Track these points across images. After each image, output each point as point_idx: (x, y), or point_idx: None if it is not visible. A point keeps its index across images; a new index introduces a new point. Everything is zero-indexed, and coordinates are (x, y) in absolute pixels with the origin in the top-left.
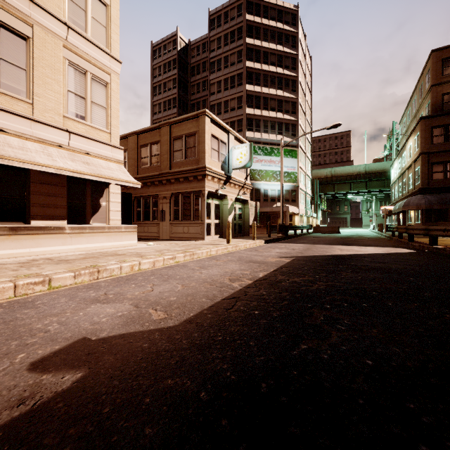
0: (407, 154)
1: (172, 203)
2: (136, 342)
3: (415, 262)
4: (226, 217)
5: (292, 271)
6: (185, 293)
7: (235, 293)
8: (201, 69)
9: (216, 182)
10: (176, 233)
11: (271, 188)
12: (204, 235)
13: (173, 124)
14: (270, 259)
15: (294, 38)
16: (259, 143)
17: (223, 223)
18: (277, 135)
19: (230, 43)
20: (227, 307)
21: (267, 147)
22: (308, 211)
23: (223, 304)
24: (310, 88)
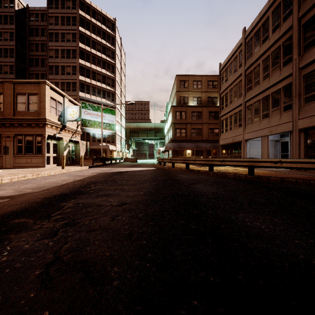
0: (169, 122)
1: (16, 141)
2: (24, 194)
3: (147, 172)
4: (62, 152)
5: (94, 177)
6: (39, 186)
7: (63, 184)
8: (40, 33)
9: (54, 129)
10: (20, 163)
11: (98, 132)
12: (44, 164)
13: (16, 83)
14: (86, 174)
15: (113, 39)
16: (89, 101)
17: (60, 156)
18: (102, 98)
19: (67, 25)
20: (59, 187)
21: (95, 105)
22: (123, 148)
23: (57, 186)
24: (124, 72)
